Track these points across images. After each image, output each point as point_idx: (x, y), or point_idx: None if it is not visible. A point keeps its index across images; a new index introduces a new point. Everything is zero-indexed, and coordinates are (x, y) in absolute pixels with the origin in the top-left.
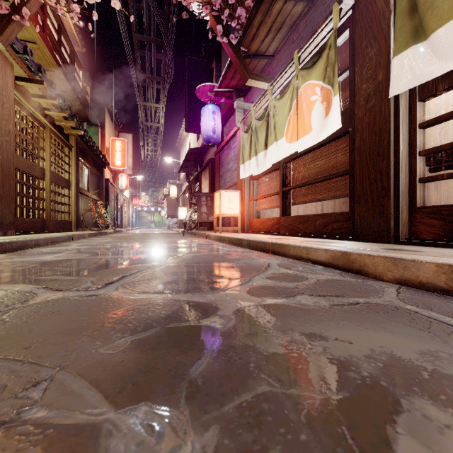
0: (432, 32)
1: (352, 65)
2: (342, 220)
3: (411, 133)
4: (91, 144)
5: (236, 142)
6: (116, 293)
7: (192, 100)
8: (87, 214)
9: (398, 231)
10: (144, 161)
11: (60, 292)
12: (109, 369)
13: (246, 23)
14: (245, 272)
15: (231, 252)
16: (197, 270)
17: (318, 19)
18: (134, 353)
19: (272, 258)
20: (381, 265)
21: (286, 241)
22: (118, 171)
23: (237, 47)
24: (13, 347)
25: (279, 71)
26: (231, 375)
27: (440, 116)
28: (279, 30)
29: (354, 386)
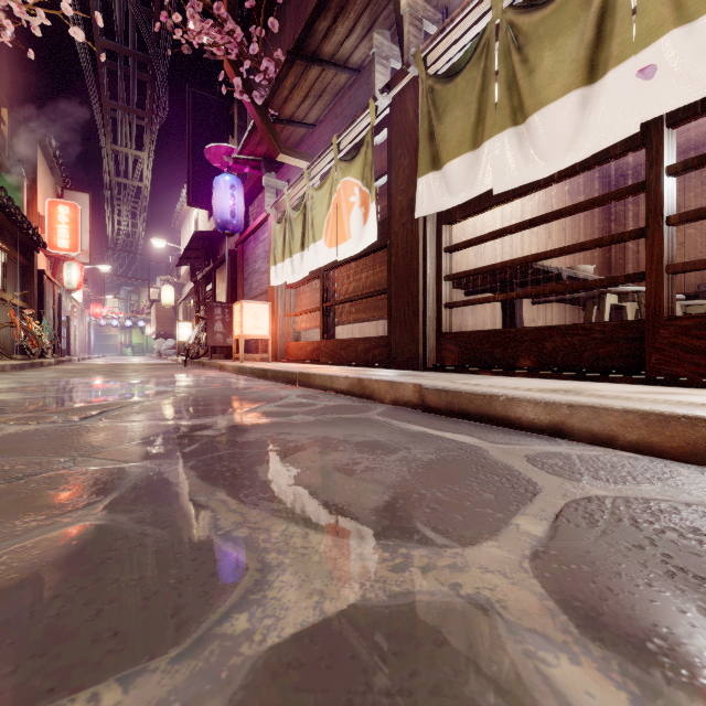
0: (444, 165)
1: (390, 171)
2: (382, 345)
3: (438, 256)
4: (12, 211)
5: (266, 233)
6: (102, 422)
7: (199, 158)
8: (2, 332)
9: (426, 357)
10: (113, 239)
11: (31, 425)
12: (119, 453)
13: (275, 83)
14: (254, 403)
15: (250, 385)
16: (199, 402)
17: (363, 100)
18: (137, 448)
19: (297, 390)
20: (383, 389)
21: (315, 370)
22: (63, 257)
23: (264, 108)
24: (22, 452)
25: (321, 148)
26: (210, 449)
27: (458, 244)
28: (319, 98)
29: (287, 447)
